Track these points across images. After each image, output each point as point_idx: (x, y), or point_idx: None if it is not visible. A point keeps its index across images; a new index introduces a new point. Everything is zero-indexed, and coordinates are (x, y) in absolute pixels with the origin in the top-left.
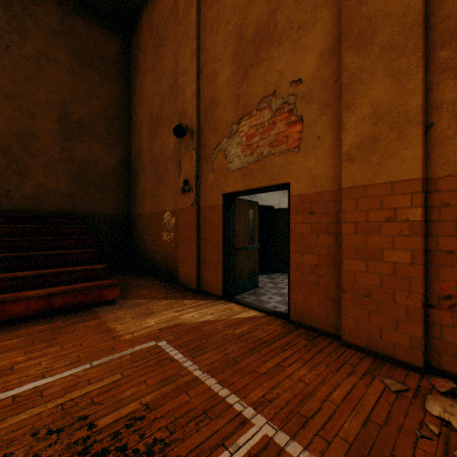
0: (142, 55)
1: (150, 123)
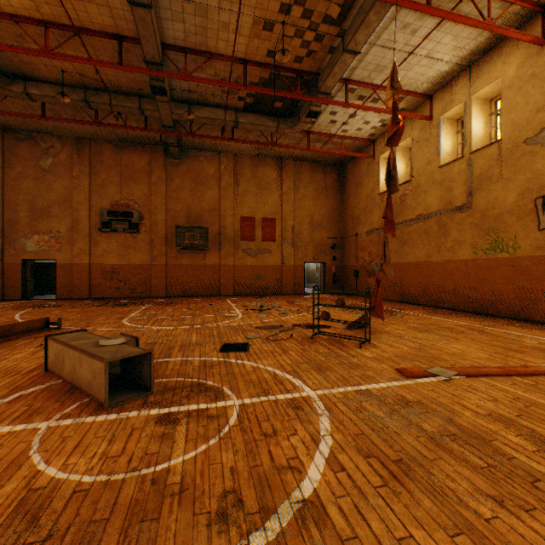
0: None
1: None
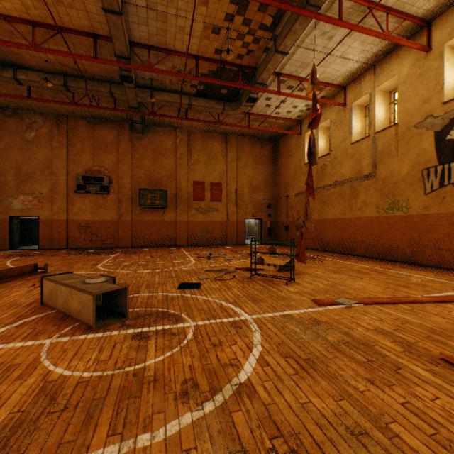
0: None
1: None
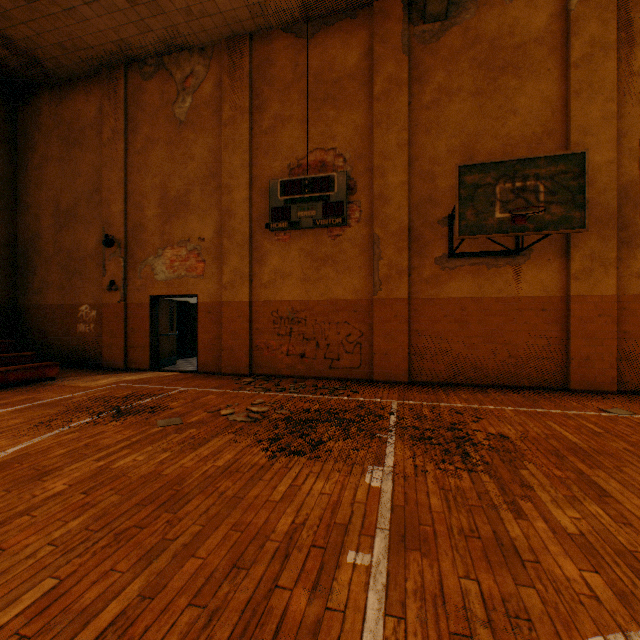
0: (42, 136)
1: (57, 213)
